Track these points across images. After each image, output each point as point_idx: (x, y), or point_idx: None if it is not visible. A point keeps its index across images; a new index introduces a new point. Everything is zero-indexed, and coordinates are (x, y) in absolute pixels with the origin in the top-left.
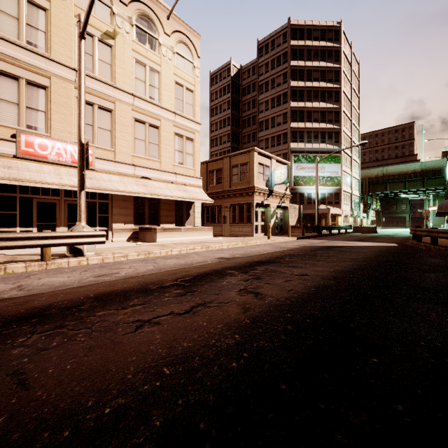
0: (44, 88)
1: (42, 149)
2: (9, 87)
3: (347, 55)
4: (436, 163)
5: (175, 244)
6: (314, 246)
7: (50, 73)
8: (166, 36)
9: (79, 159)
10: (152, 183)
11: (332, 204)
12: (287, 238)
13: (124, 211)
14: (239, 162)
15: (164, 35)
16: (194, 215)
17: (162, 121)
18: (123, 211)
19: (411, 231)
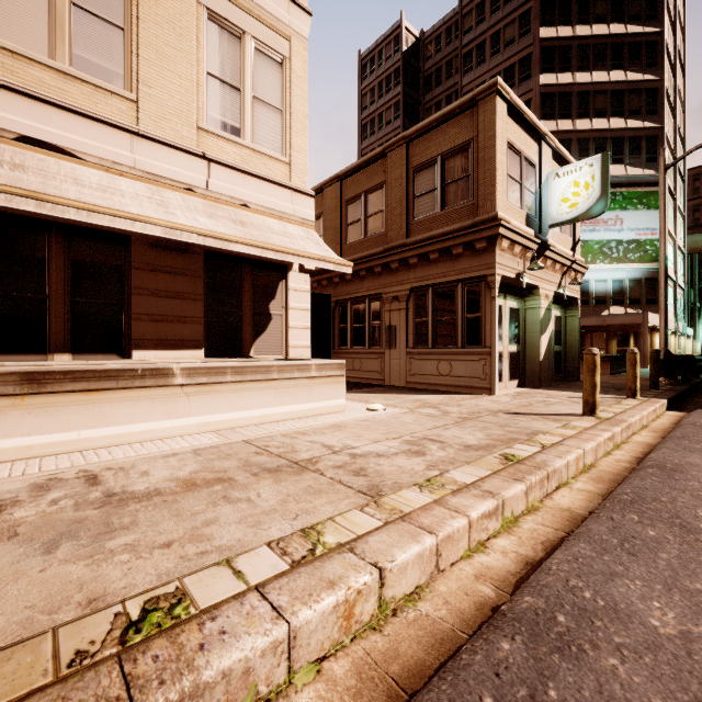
0: None
1: None
2: None
3: None
4: None
5: None
6: None
7: None
8: None
9: None
10: (70, 169)
11: (639, 305)
12: (651, 407)
13: None
14: (439, 150)
15: None
16: (287, 318)
17: None
18: None
19: None
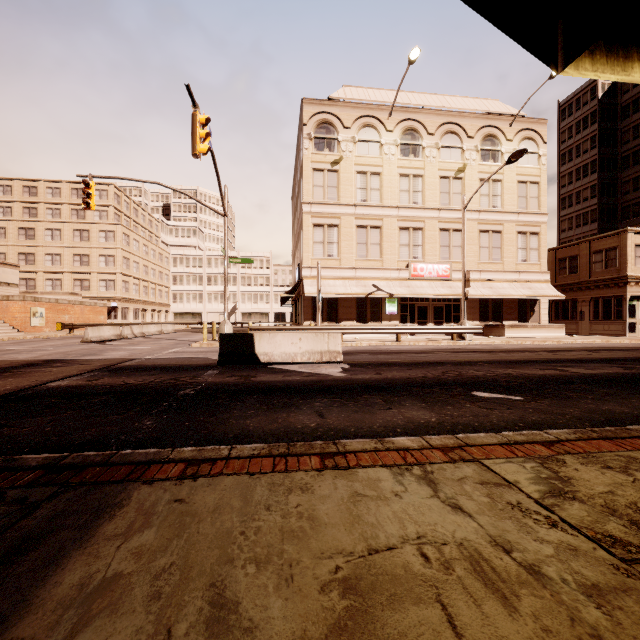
0: (421, 229)
1: (421, 271)
2: (405, 236)
3: None
4: None
5: (524, 338)
6: None
7: (424, 218)
8: (508, 142)
9: (463, 283)
10: (495, 285)
11: None
12: None
13: (472, 310)
14: (604, 247)
15: (506, 142)
16: (540, 311)
17: (504, 224)
18: (471, 311)
19: None
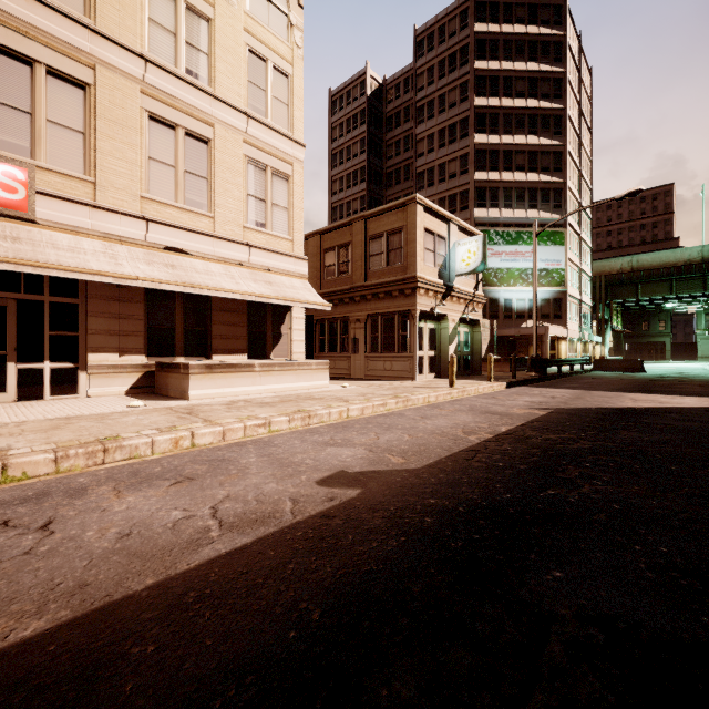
0: None
1: None
2: None
3: (574, 54)
4: None
5: (227, 406)
6: (576, 408)
7: None
8: None
9: None
10: (190, 263)
11: (548, 319)
12: (489, 385)
13: (121, 323)
14: (385, 229)
15: None
16: (292, 335)
17: (218, 128)
18: (117, 325)
19: None
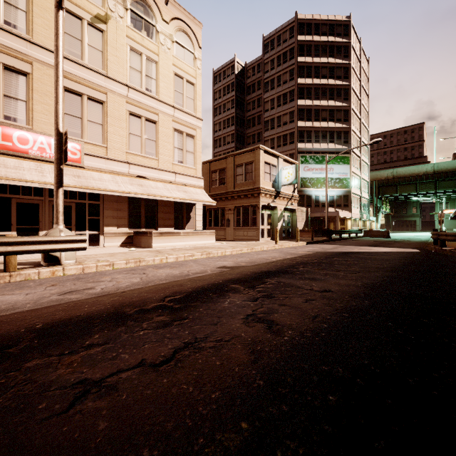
0: (25, 75)
1: (22, 143)
2: None
3: (356, 51)
4: (449, 164)
5: (172, 250)
6: (327, 251)
7: (31, 58)
8: (164, 22)
9: (56, 151)
10: (148, 183)
11: (341, 207)
12: (296, 243)
13: (118, 213)
14: (244, 161)
15: (162, 22)
16: (196, 218)
17: (160, 115)
18: (116, 214)
19: (433, 235)
